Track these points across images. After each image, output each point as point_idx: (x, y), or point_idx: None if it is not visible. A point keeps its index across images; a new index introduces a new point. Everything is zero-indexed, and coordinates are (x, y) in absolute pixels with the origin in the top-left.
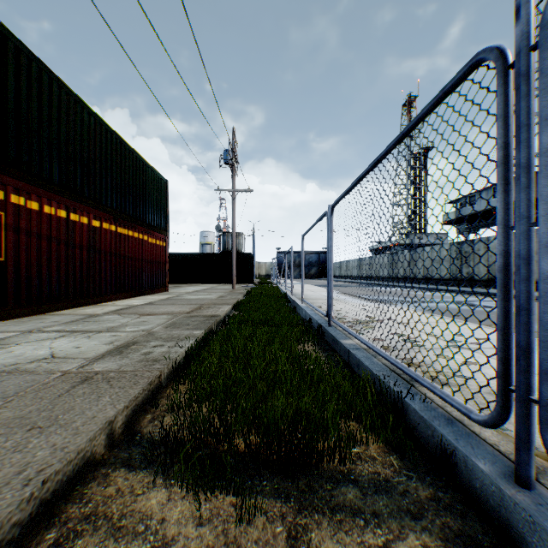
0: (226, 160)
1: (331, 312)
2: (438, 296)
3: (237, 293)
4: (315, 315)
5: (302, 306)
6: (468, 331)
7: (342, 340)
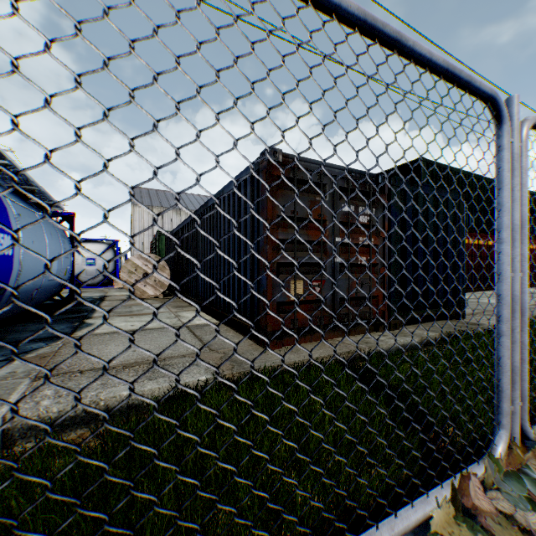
0: None
1: None
2: None
3: None
4: None
5: None
6: None
7: None
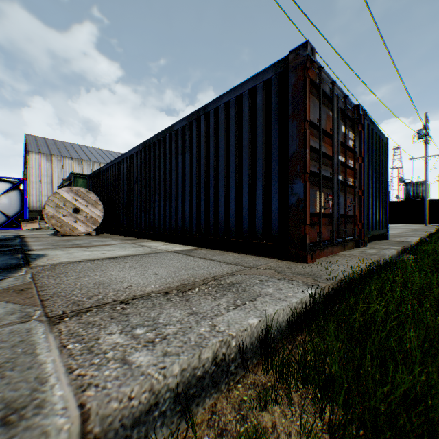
0: (418, 137)
1: None
2: None
3: (431, 227)
4: None
5: None
6: None
7: None
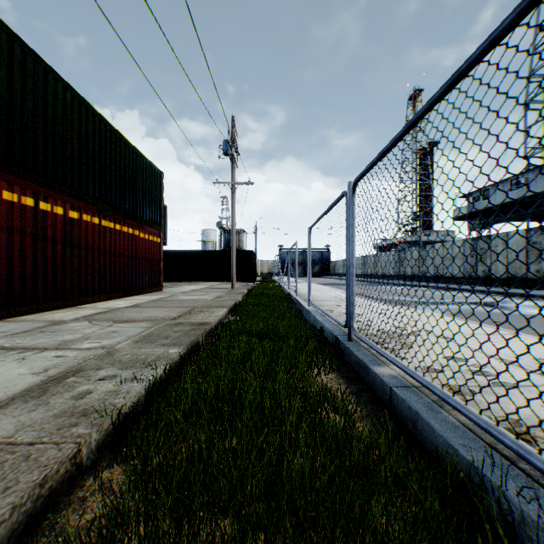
0: (225, 151)
1: (353, 322)
2: (457, 296)
3: (236, 293)
4: (327, 323)
5: (310, 310)
6: (543, 351)
7: (375, 367)
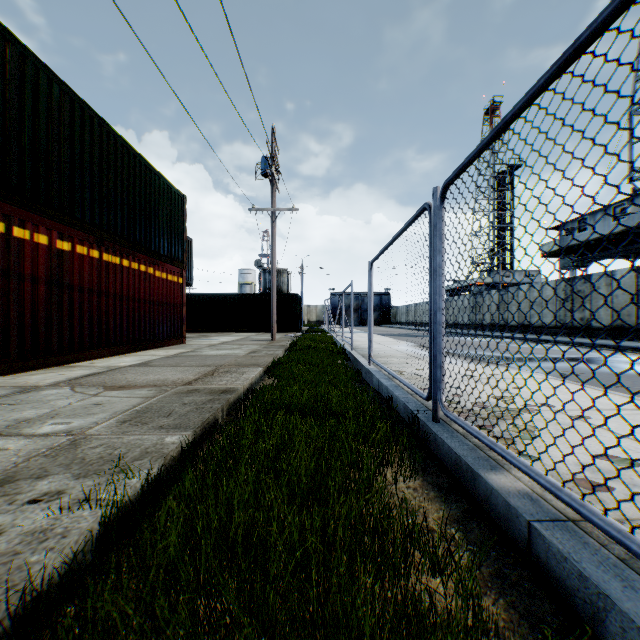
0: (264, 170)
1: (441, 394)
2: (553, 351)
3: (277, 346)
4: (397, 390)
5: (371, 371)
6: None
7: (488, 473)
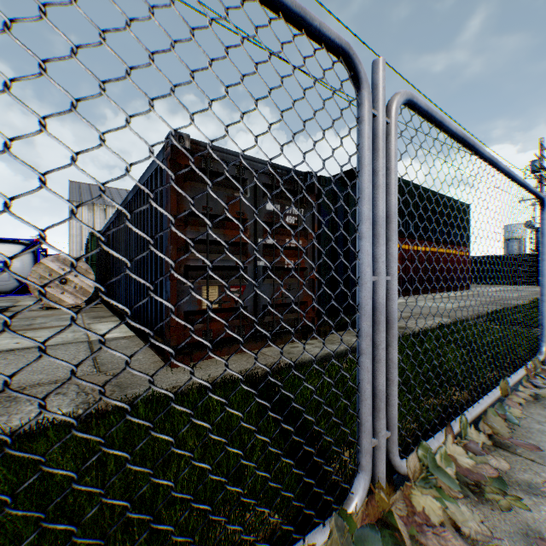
0: (531, 170)
1: None
2: None
3: None
4: None
5: None
6: None
7: None
